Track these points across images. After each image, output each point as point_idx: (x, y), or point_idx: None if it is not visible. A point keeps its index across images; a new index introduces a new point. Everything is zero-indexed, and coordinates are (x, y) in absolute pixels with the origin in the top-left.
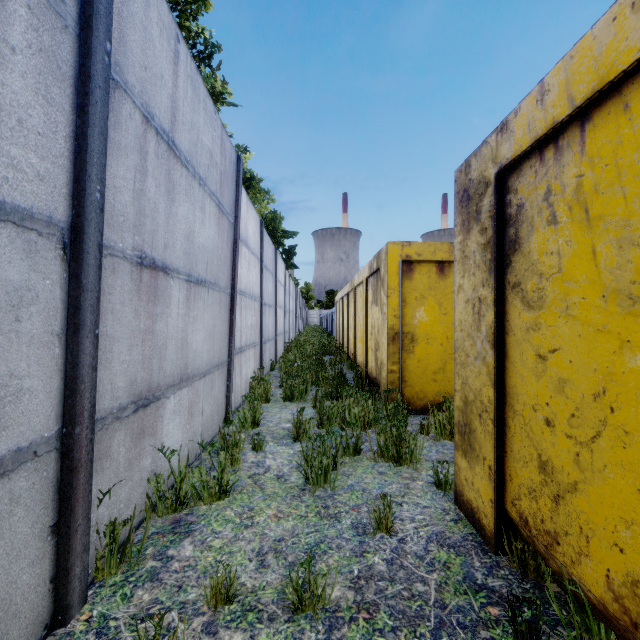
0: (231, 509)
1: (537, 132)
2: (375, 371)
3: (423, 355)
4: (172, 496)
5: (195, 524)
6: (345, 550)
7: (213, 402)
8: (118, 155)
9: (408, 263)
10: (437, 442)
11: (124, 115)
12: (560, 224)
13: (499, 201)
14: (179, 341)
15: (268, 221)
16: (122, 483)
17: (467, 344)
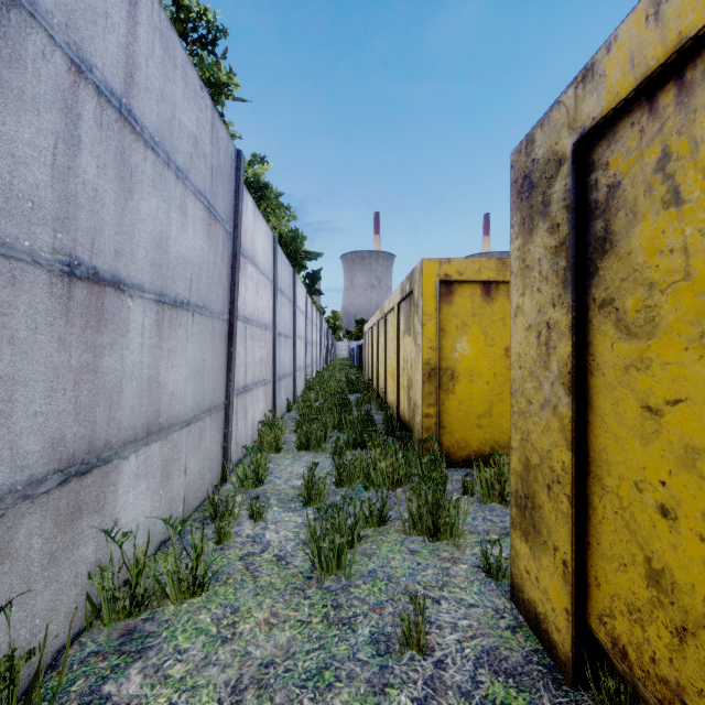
0: (208, 611)
1: (648, 65)
2: (408, 414)
3: (465, 395)
4: (125, 595)
5: (153, 637)
6: (359, 682)
7: (203, 456)
8: (18, 108)
9: (447, 284)
10: (484, 506)
11: (30, 51)
12: (688, 203)
13: (579, 183)
14: (144, 381)
15: (288, 241)
16: (37, 589)
17: (529, 386)
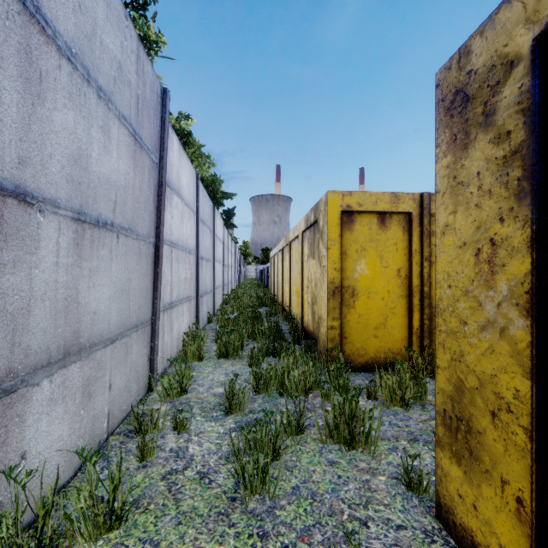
0: None
1: None
2: (312, 325)
3: (364, 310)
4: (29, 541)
5: None
6: None
7: (129, 370)
8: None
9: (349, 214)
10: (387, 410)
11: None
12: None
13: (539, 83)
14: (60, 301)
15: (209, 183)
16: None
17: (463, 306)
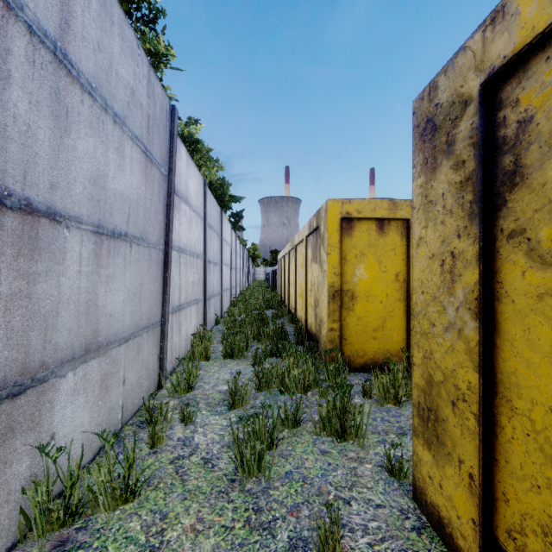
0: (138, 518)
1: None
2: (315, 327)
3: (363, 313)
4: (59, 507)
5: (84, 548)
6: None
7: (141, 367)
8: None
9: (348, 220)
10: (381, 407)
11: None
12: None
13: (486, 121)
14: (82, 305)
15: (217, 187)
16: None
17: (432, 310)
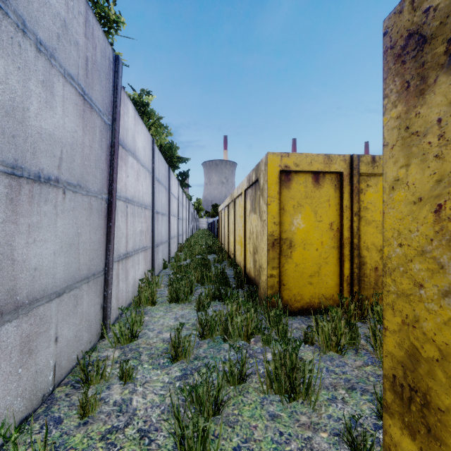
0: None
1: None
2: (253, 272)
3: (300, 260)
4: None
5: None
6: None
7: (79, 320)
8: None
9: (286, 173)
10: (324, 355)
11: None
12: None
13: None
14: None
15: (166, 149)
16: None
17: (418, 267)
